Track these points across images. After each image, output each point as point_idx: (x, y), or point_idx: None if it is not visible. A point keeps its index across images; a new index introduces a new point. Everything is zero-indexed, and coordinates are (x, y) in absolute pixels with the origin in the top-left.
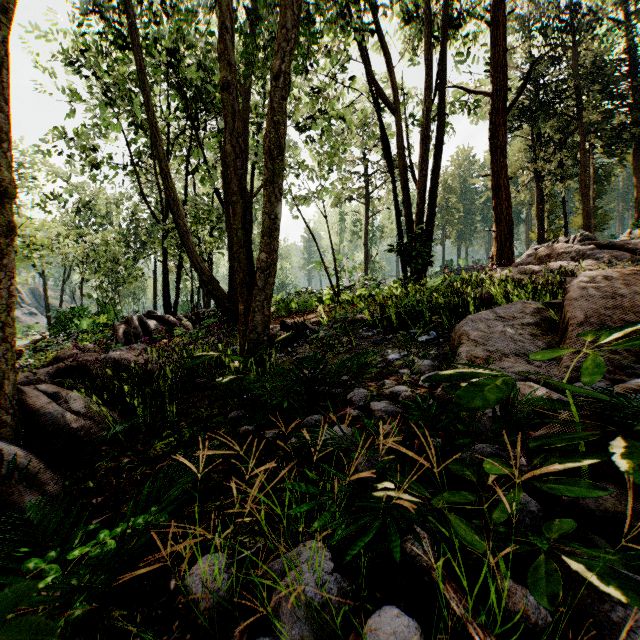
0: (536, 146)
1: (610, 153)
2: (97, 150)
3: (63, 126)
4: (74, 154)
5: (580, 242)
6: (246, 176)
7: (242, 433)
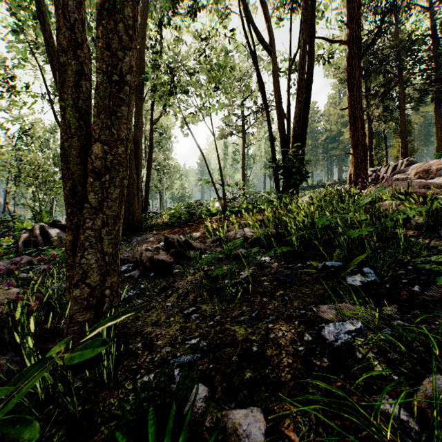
0: (369, 95)
1: (419, 102)
2: (15, 79)
3: None
4: None
5: (406, 165)
6: (142, 100)
7: None
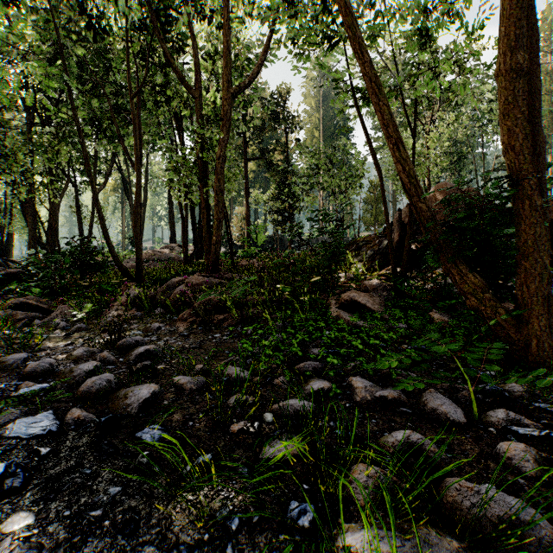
0: None
1: None
2: None
3: None
4: None
5: None
6: None
7: None
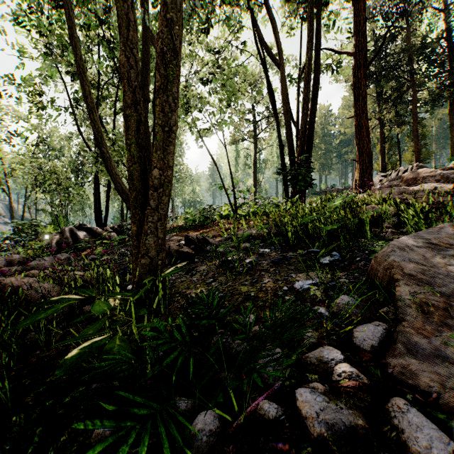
0: (381, 100)
1: (433, 106)
2: (42, 94)
3: (13, 73)
4: (20, 95)
5: None
6: None
7: (92, 443)
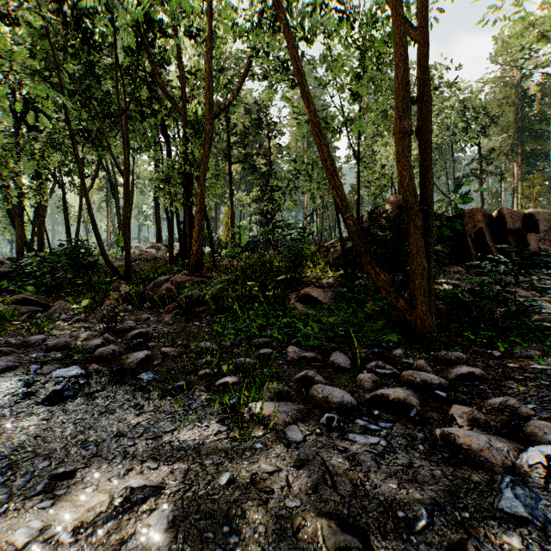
0: None
1: None
2: None
3: None
4: None
5: None
6: None
7: None
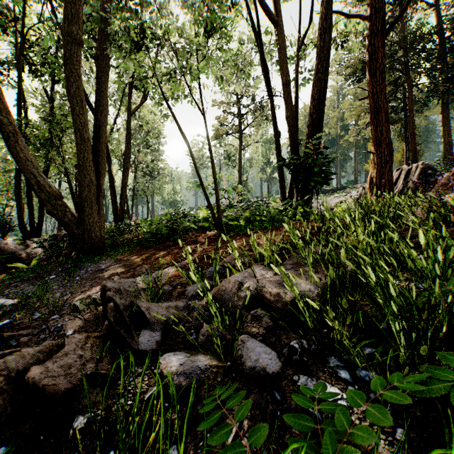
0: None
1: (427, 104)
2: None
3: None
4: None
5: (422, 170)
6: (107, 73)
7: None
